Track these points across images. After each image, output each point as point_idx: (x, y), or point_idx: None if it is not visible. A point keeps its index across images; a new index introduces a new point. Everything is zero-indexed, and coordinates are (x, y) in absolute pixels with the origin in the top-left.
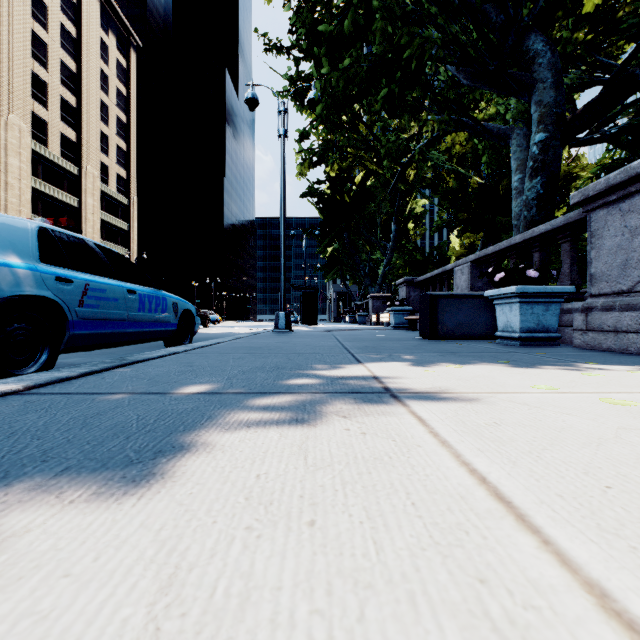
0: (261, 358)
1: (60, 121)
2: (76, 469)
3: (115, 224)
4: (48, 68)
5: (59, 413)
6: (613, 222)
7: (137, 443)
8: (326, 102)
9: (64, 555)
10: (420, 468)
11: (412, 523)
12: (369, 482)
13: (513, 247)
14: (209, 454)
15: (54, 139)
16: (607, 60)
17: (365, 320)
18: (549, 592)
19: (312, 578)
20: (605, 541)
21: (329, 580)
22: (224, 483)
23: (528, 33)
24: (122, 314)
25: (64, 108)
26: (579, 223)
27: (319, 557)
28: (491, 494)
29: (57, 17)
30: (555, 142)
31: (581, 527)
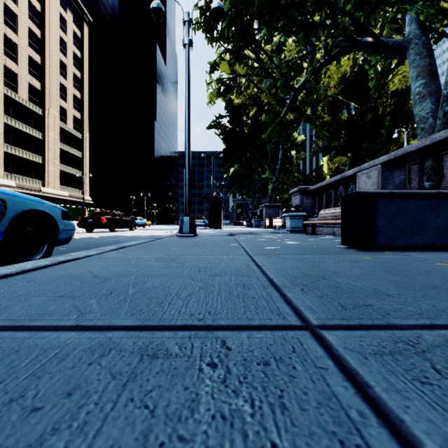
0: None
1: (28, 74)
2: None
3: (72, 153)
4: (18, 33)
5: None
6: None
7: None
8: None
9: None
10: None
11: None
12: None
13: None
14: None
15: (23, 87)
16: None
17: (260, 224)
18: None
19: None
20: None
21: None
22: None
23: None
24: None
25: (31, 64)
26: None
27: None
28: None
29: None
30: None
31: None
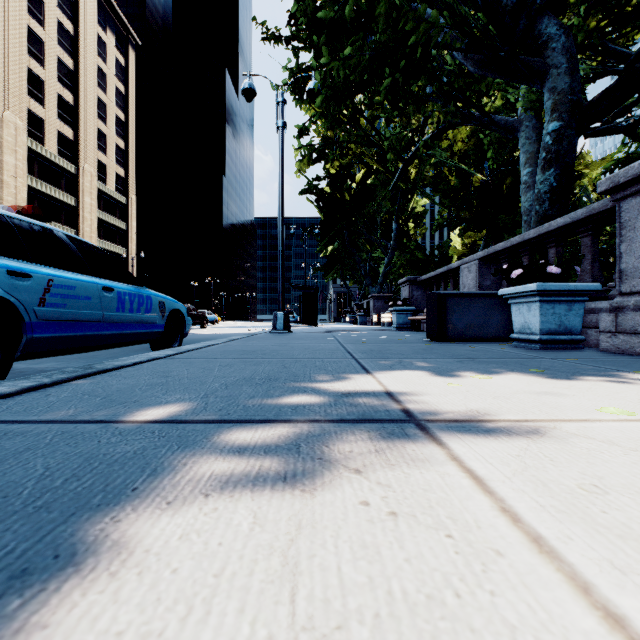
0: (252, 365)
1: (57, 119)
2: None
3: (113, 223)
4: (45, 65)
5: None
6: None
7: None
8: (326, 91)
9: None
10: (530, 638)
11: None
12: None
13: (526, 243)
14: (110, 581)
15: (51, 137)
16: (620, 48)
17: (366, 320)
18: None
19: None
20: None
21: None
22: None
23: (541, 16)
24: (96, 314)
25: (61, 106)
26: (603, 215)
27: None
28: None
29: (54, 14)
30: (570, 131)
31: None
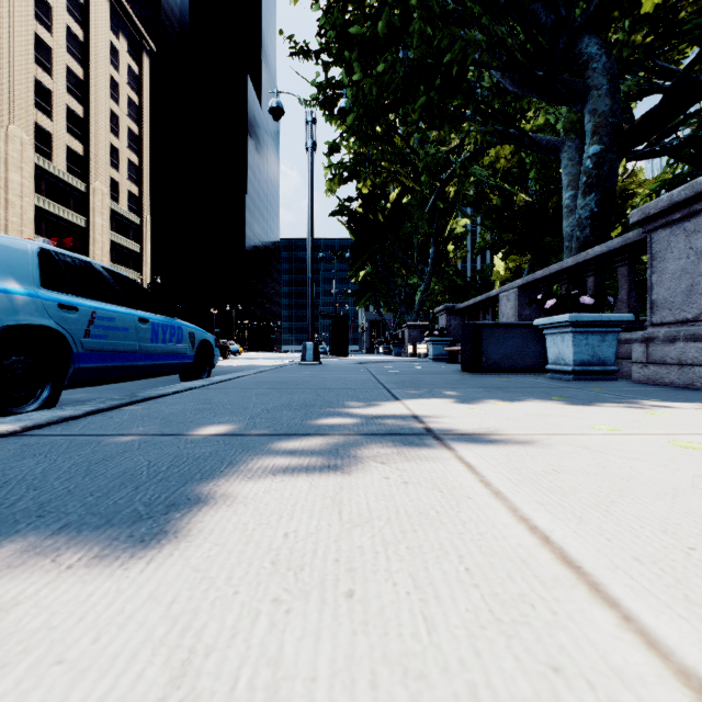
0: (287, 394)
1: (66, 133)
2: (76, 526)
3: (126, 246)
4: (52, 74)
5: (60, 458)
6: (677, 243)
7: (147, 494)
8: (358, 111)
9: (58, 635)
10: (472, 525)
11: (467, 594)
12: (414, 542)
13: (565, 271)
14: (229, 508)
15: (59, 152)
16: (668, 65)
17: (401, 351)
18: (638, 684)
19: (353, 665)
20: (697, 617)
21: (373, 668)
22: (247, 543)
23: (581, 35)
24: (133, 345)
25: (70, 118)
26: (638, 244)
27: (360, 638)
28: (557, 557)
29: (62, 18)
30: (611, 155)
31: (666, 599)
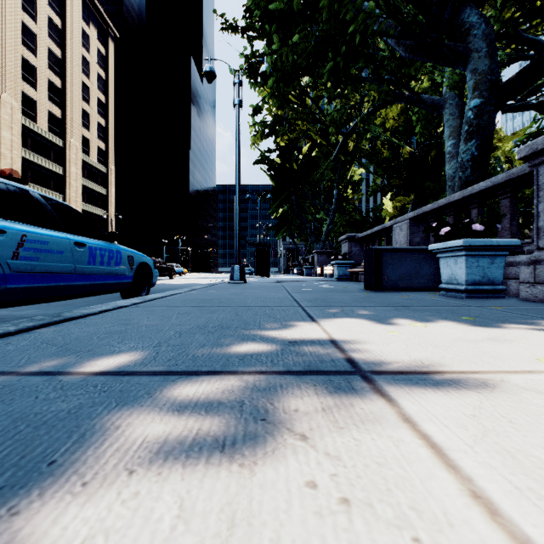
0: (207, 313)
1: (47, 100)
2: None
3: (95, 189)
4: (36, 54)
5: None
6: None
7: None
8: (277, 73)
9: None
10: None
11: None
12: None
13: (452, 204)
14: None
15: (42, 116)
16: (532, 36)
17: (311, 272)
18: None
19: None
20: None
21: None
22: None
23: (463, 7)
24: (68, 267)
25: (51, 89)
26: (522, 179)
27: None
28: None
29: (44, 10)
30: (489, 107)
31: None
